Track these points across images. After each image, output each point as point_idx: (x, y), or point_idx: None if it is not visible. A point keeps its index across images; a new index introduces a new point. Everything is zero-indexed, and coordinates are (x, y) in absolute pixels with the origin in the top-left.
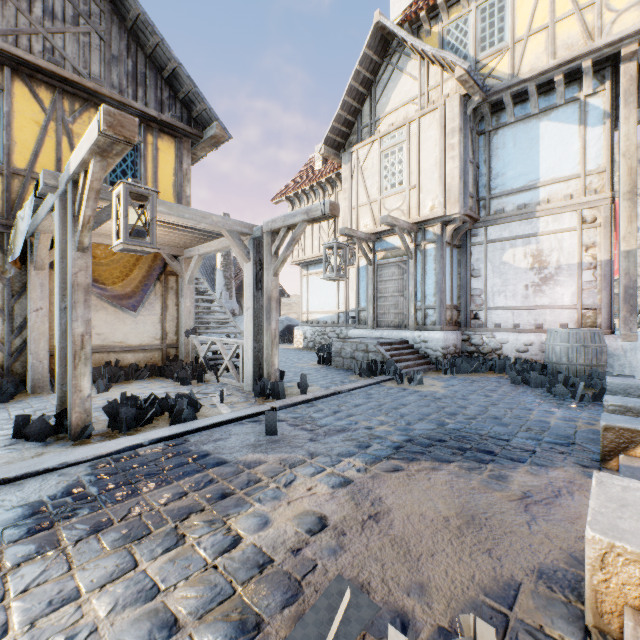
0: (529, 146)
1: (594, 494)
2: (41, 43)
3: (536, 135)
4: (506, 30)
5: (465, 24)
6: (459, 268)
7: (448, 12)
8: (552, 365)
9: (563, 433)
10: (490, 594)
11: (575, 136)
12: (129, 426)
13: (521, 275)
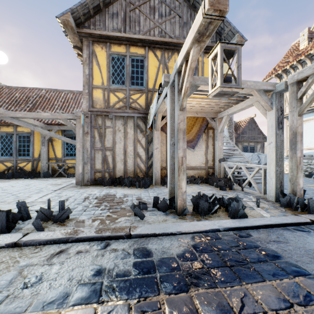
0: None
1: None
2: (157, 30)
3: None
4: None
5: None
6: None
7: None
8: None
9: None
10: None
11: None
12: (204, 213)
13: None
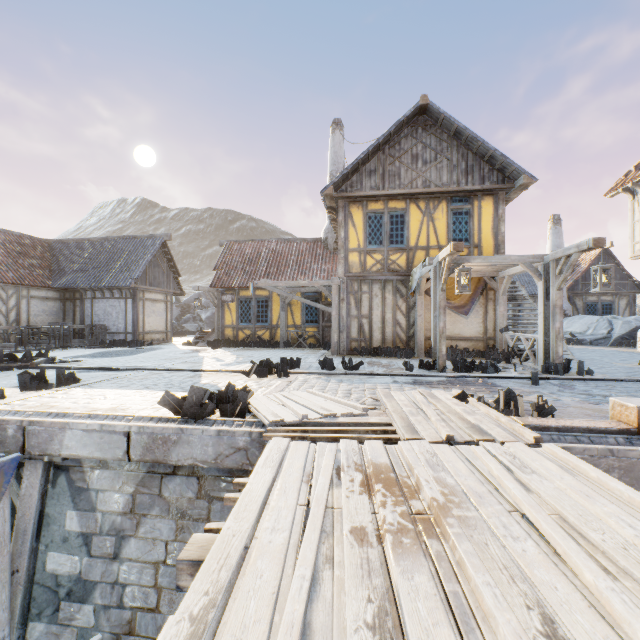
0: None
1: None
2: (420, 180)
3: None
4: None
5: None
6: None
7: None
8: None
9: None
10: None
11: None
12: (461, 371)
13: None
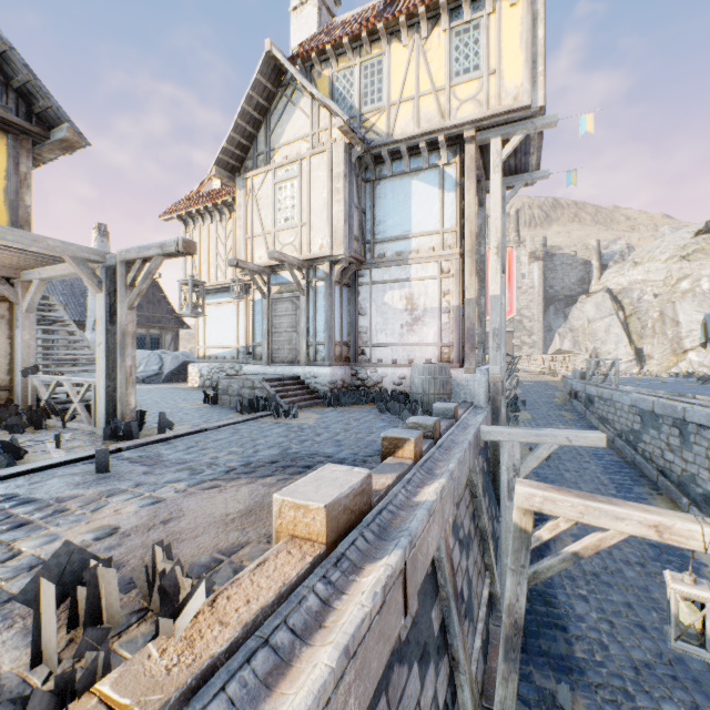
0: (404, 200)
1: (308, 476)
2: None
3: (409, 191)
4: (384, 92)
5: (352, 76)
6: (349, 306)
7: (337, 60)
8: (413, 395)
9: (379, 448)
10: (222, 551)
11: (436, 197)
12: None
13: (398, 315)
